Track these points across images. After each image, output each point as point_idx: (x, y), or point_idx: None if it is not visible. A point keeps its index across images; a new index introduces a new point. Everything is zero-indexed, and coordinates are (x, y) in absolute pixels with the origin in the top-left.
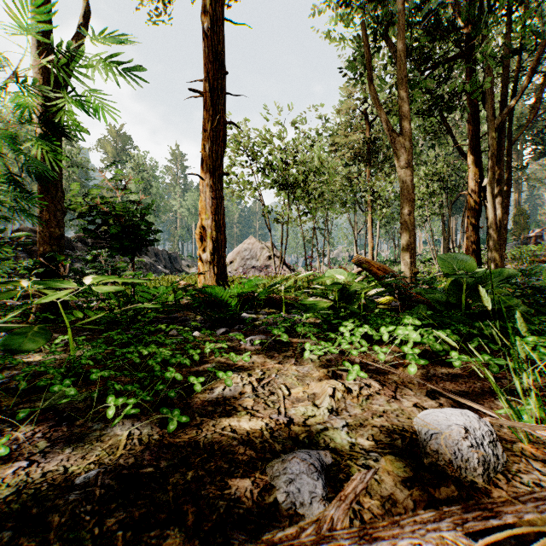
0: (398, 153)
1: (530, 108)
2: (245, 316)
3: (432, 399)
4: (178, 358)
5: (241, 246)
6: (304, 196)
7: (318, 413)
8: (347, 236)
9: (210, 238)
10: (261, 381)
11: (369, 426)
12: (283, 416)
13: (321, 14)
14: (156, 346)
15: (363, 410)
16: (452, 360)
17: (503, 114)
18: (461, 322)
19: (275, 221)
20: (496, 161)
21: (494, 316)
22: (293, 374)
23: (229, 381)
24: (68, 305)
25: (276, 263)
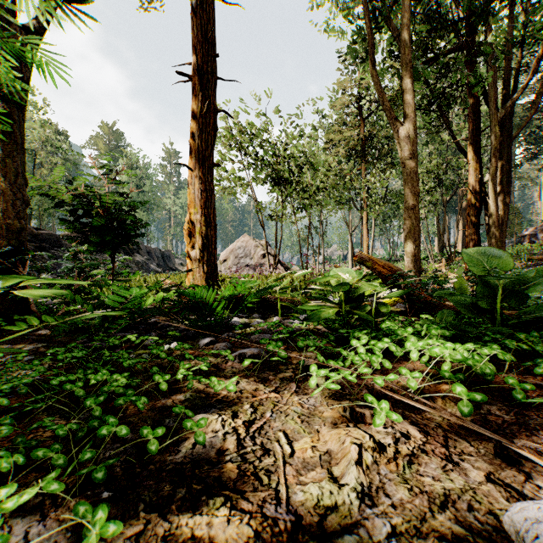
0: (402, 143)
1: (522, 108)
2: (235, 321)
3: (509, 464)
4: (127, 399)
5: (234, 244)
6: (299, 193)
7: (341, 499)
8: (342, 235)
9: (199, 234)
10: (250, 426)
11: (433, 535)
12: (285, 510)
13: (316, 5)
14: (113, 369)
15: (411, 492)
16: (531, 400)
17: (506, 107)
18: (498, 331)
19: (270, 218)
20: (498, 156)
21: (536, 325)
22: (296, 410)
23: (200, 436)
24: (32, 309)
25: (271, 261)
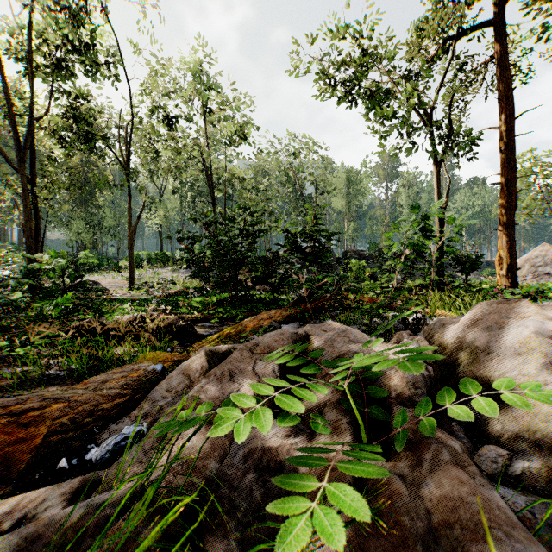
0: None
1: None
2: None
3: None
4: None
5: (529, 253)
6: None
7: None
8: None
9: (505, 263)
10: None
11: None
12: None
13: None
14: None
15: None
16: None
17: None
18: None
19: None
20: None
21: None
22: None
23: None
24: None
25: None
